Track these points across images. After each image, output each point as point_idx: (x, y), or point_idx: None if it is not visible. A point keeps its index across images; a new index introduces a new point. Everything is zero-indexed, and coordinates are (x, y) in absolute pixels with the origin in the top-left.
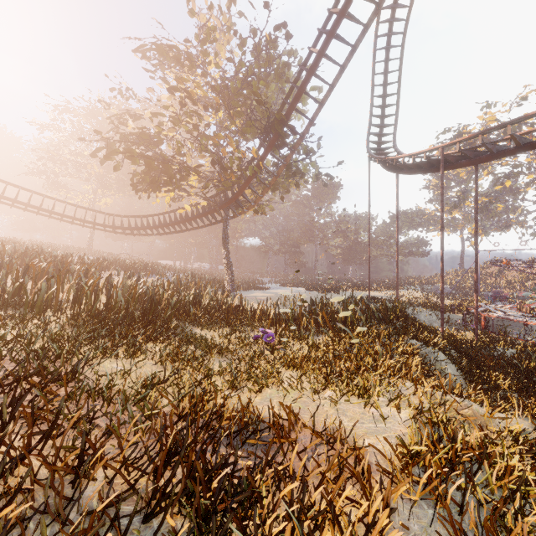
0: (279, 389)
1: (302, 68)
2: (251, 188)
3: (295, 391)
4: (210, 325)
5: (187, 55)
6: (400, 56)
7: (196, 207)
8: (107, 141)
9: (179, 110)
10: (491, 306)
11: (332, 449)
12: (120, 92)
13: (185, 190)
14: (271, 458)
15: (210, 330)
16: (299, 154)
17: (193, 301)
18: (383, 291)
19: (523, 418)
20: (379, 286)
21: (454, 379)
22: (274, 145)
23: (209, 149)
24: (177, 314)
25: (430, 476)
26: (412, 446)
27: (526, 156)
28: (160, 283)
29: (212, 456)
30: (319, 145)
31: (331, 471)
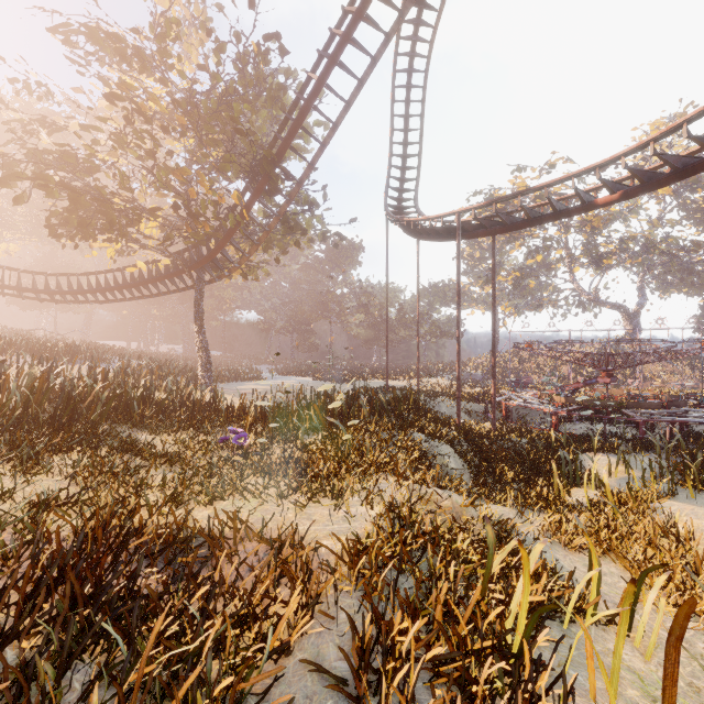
0: (239, 498)
1: (299, 96)
2: (234, 245)
3: (258, 499)
4: (163, 427)
5: (137, 51)
6: (422, 99)
7: (155, 265)
8: (2, 159)
9: (125, 126)
10: (514, 394)
11: (278, 555)
12: (26, 86)
13: (136, 241)
14: (197, 572)
15: (163, 434)
16: (298, 205)
17: (141, 396)
18: (408, 379)
19: (514, 507)
20: (404, 373)
21: (457, 474)
22: (264, 190)
23: (173, 186)
24: (112, 414)
25: (369, 564)
26: (365, 540)
27: (557, 229)
28: (91, 372)
29: (108, 575)
30: (325, 195)
31: (268, 577)
